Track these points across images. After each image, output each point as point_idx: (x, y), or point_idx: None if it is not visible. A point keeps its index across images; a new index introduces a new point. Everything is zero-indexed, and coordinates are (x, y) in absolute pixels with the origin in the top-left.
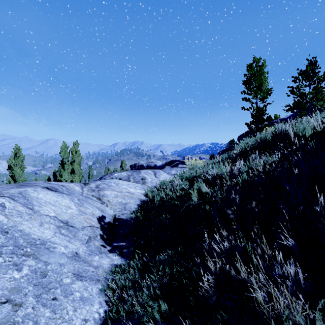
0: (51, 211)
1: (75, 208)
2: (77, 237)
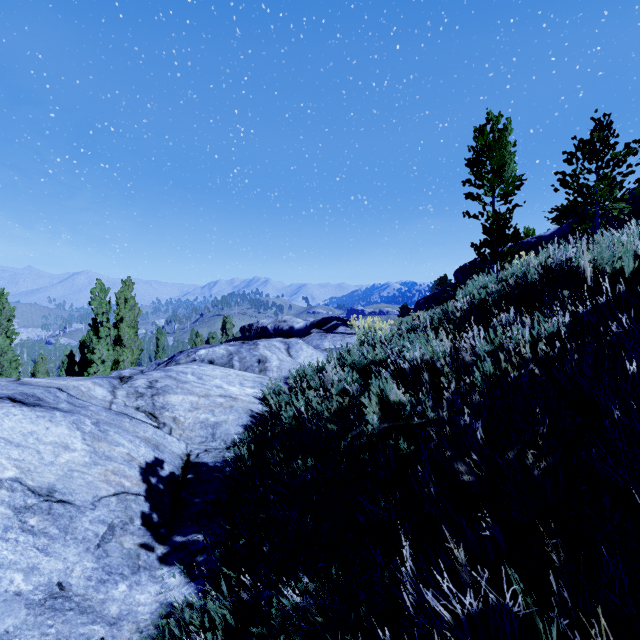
0: (6, 465)
1: (82, 449)
2: (73, 534)
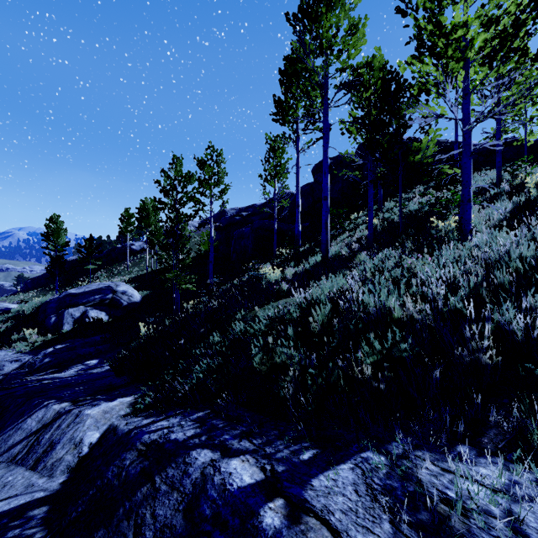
0: None
1: None
2: None
